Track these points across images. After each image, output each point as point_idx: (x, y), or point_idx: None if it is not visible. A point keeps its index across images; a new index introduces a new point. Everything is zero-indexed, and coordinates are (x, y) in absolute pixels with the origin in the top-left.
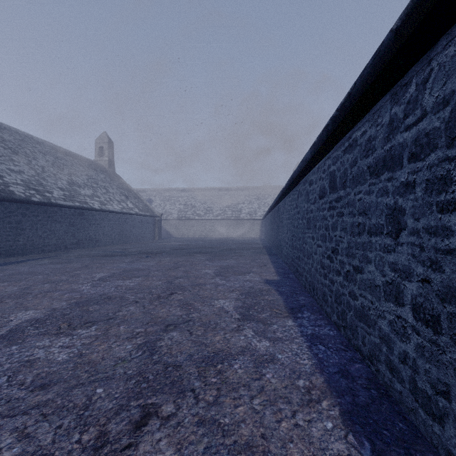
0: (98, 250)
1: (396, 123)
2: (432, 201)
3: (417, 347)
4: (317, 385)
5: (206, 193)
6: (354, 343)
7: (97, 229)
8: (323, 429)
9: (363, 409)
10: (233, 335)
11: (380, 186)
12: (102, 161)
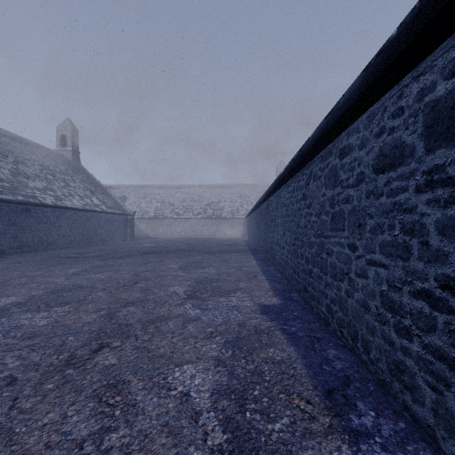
0: (47, 255)
1: None
2: None
3: None
4: None
5: (185, 190)
6: None
7: (50, 228)
8: None
9: None
10: None
11: None
12: (64, 151)
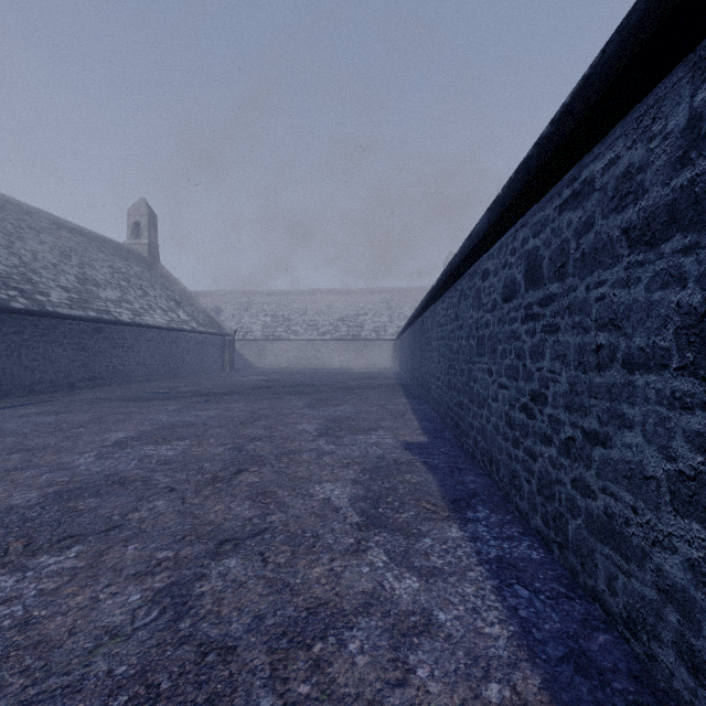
0: (127, 390)
1: None
2: None
3: None
4: (529, 697)
5: (307, 298)
6: (586, 582)
7: (127, 354)
8: None
9: None
10: (347, 563)
11: (661, 266)
12: (138, 245)
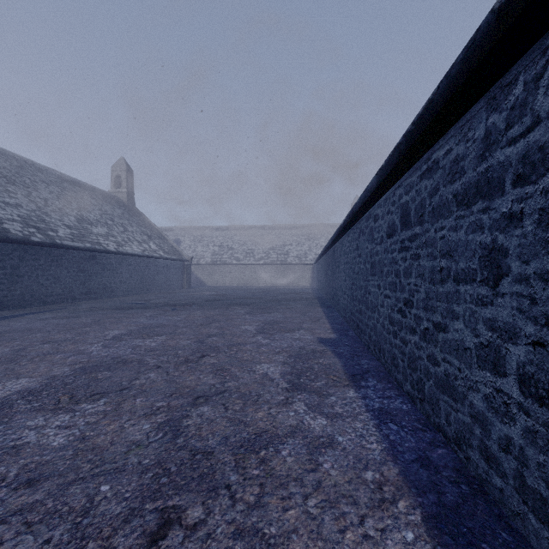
0: (114, 301)
1: (495, 136)
2: (548, 238)
3: (526, 431)
4: (390, 478)
5: (246, 232)
6: (435, 420)
7: (113, 275)
8: (401, 543)
9: (453, 512)
10: (280, 410)
11: (472, 219)
12: (119, 193)
